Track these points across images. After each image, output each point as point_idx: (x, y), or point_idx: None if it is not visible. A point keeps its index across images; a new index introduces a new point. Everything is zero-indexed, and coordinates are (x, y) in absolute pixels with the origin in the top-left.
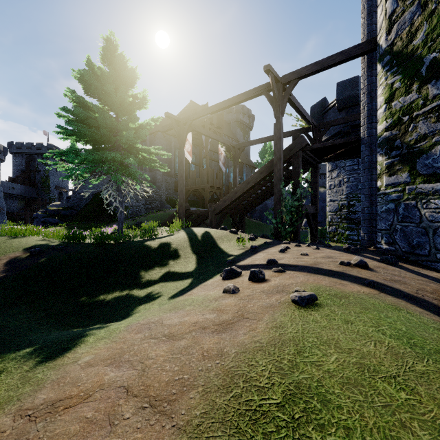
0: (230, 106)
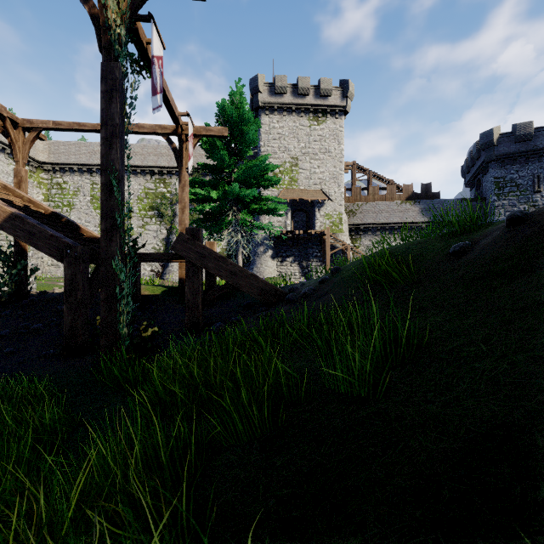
0: (90, 131)
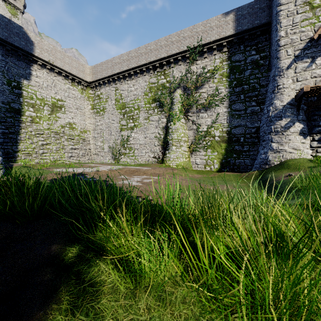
0: None
